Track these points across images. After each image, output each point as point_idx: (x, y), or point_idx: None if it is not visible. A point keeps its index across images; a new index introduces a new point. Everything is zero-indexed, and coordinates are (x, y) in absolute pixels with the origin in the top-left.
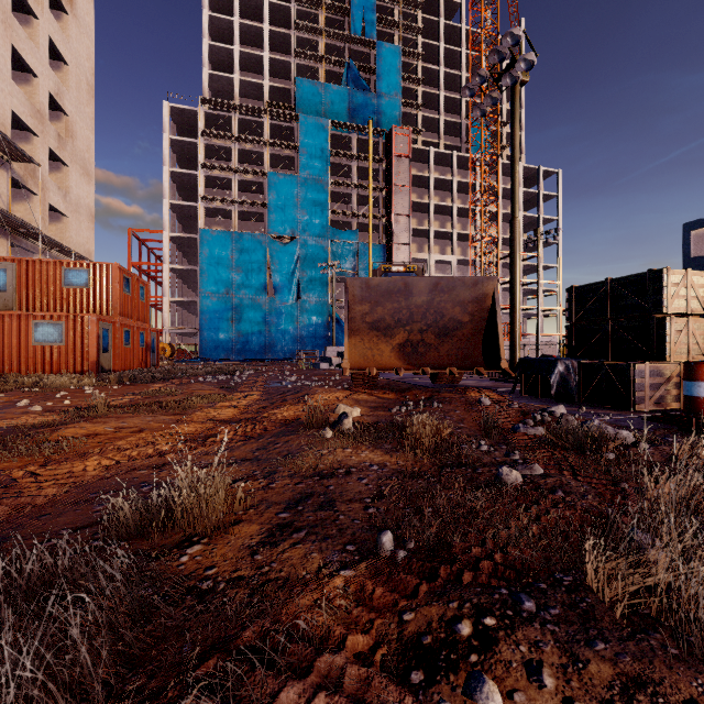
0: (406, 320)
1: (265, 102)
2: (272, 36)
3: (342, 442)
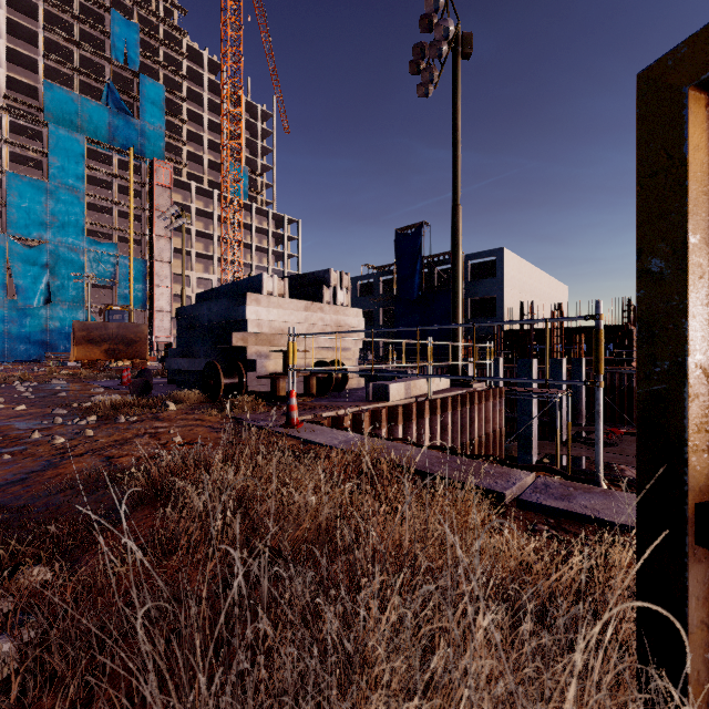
0: (107, 339)
1: (3, 94)
2: (12, 24)
3: (59, 375)
